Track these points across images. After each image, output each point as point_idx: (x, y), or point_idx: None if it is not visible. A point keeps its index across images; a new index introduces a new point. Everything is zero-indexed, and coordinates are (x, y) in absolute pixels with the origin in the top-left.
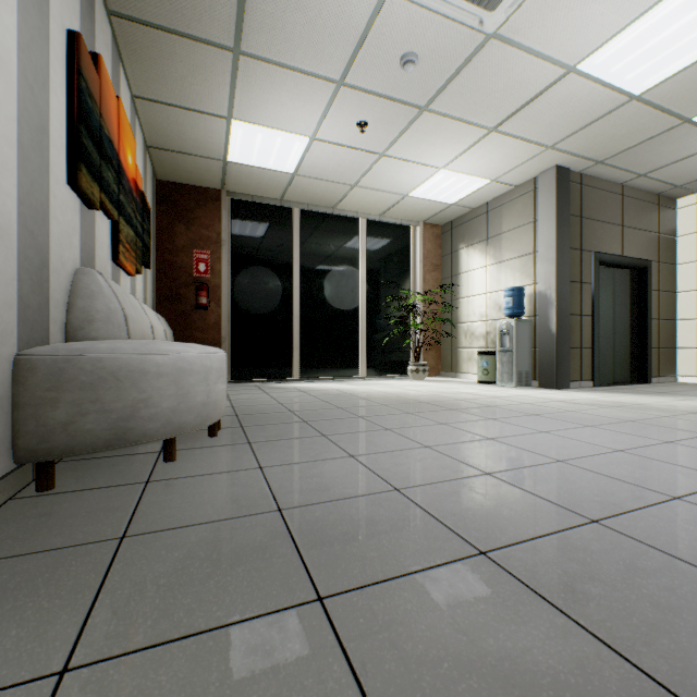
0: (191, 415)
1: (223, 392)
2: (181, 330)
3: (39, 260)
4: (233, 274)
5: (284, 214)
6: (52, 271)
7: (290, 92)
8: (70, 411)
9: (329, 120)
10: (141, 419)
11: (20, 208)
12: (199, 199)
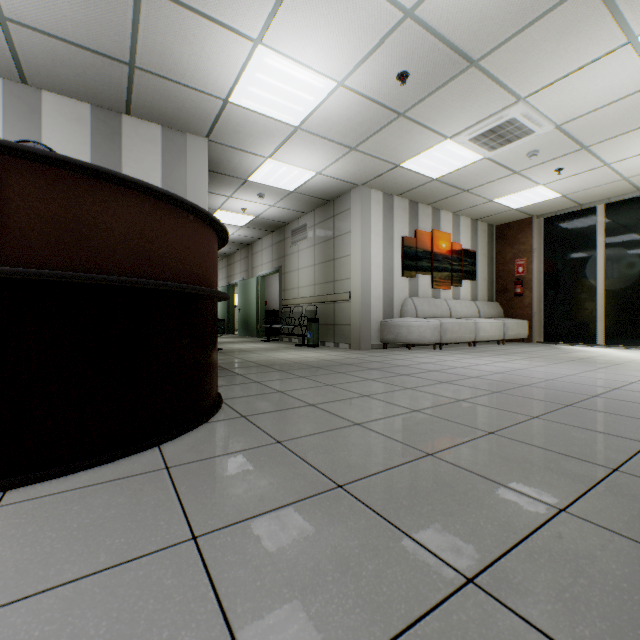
0: (412, 338)
1: (431, 334)
2: (507, 309)
3: (390, 300)
4: (544, 269)
5: (588, 212)
6: (395, 301)
7: (500, 185)
8: (386, 333)
9: (536, 179)
10: (398, 337)
11: (383, 291)
12: (518, 228)
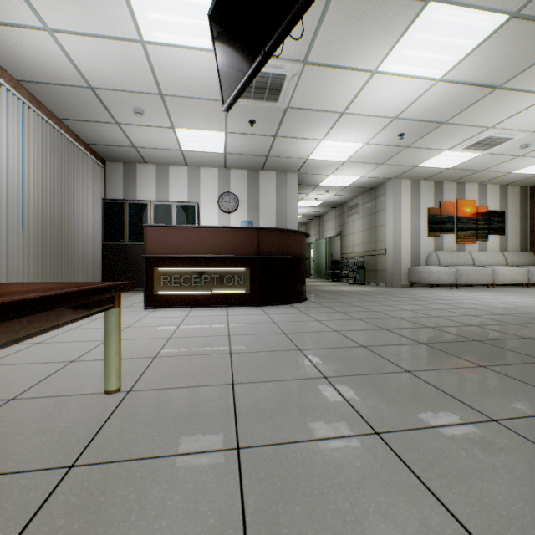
0: (432, 280)
1: (447, 278)
2: None
3: (416, 254)
4: None
5: None
6: (421, 254)
7: (510, 164)
8: (412, 276)
9: None
10: (421, 279)
11: (411, 248)
12: None
